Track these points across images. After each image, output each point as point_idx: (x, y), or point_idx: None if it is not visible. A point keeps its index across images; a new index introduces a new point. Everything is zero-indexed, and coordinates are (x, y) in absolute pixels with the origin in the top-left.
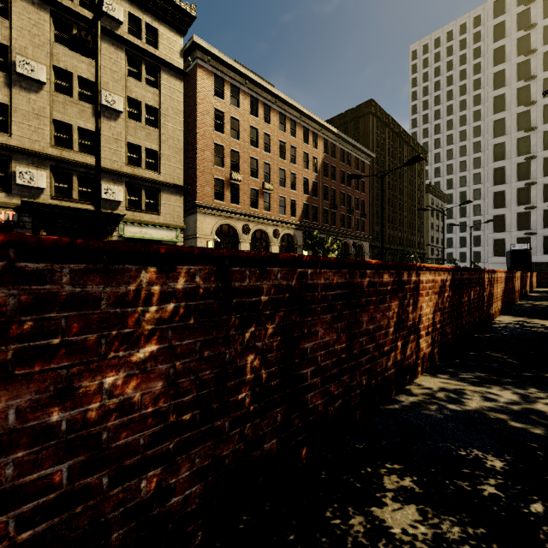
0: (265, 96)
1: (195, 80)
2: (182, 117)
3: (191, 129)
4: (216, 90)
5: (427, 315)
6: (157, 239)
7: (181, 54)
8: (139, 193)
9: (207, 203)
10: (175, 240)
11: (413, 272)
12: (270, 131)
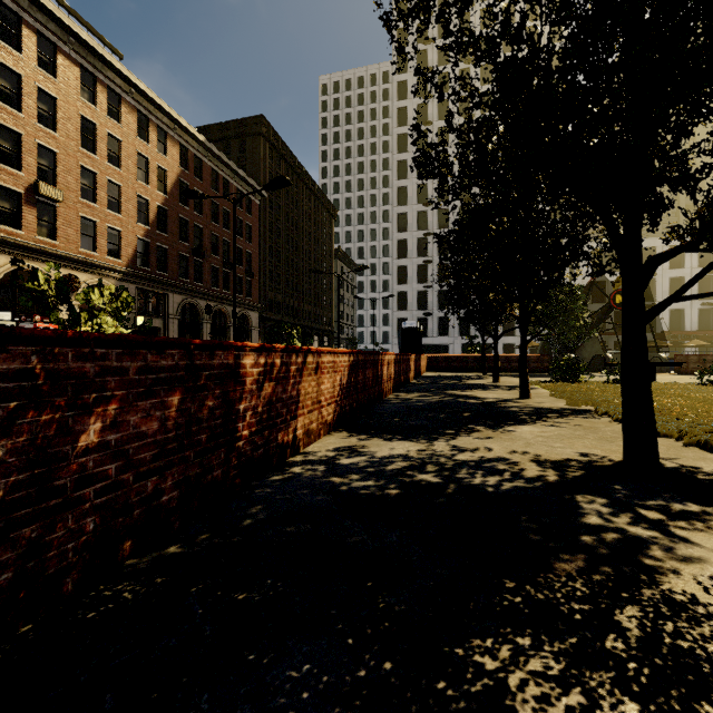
0: (43, 19)
1: None
2: None
3: None
4: None
5: None
6: None
7: None
8: None
9: None
10: None
11: None
12: (55, 90)
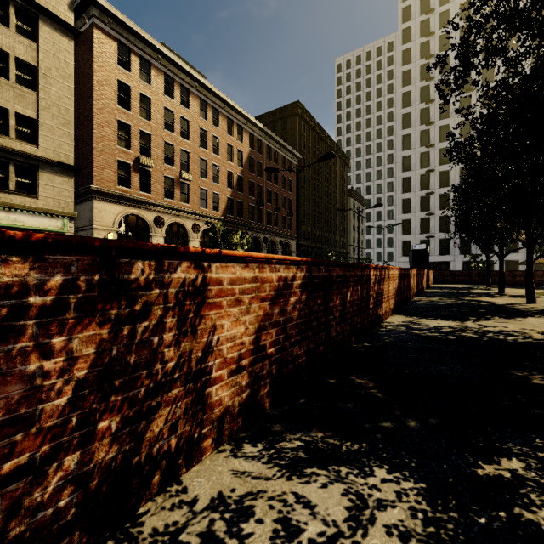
0: (183, 77)
1: (91, 42)
2: (72, 83)
3: (86, 100)
4: (122, 60)
5: (237, 339)
6: (33, 228)
7: (70, 6)
8: (5, 168)
9: (108, 189)
10: (61, 230)
11: (180, 263)
12: (188, 116)
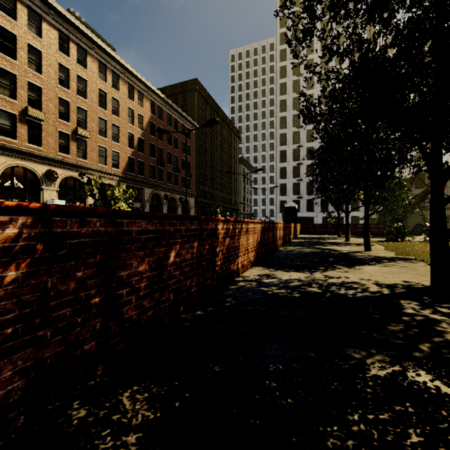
0: (80, 37)
1: None
2: None
3: None
4: (9, 8)
5: None
6: None
7: None
8: None
9: None
10: None
11: None
12: (86, 76)
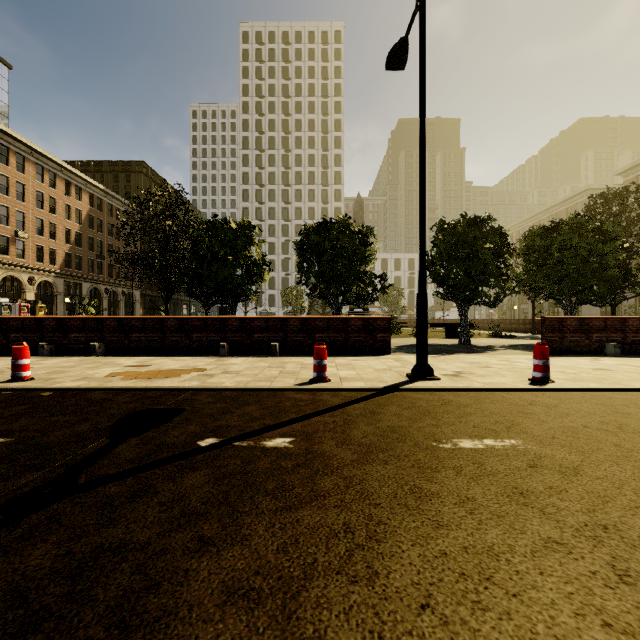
0: (19, 146)
1: None
2: None
3: None
4: None
5: None
6: None
7: None
8: None
9: None
10: None
11: None
12: (24, 180)
